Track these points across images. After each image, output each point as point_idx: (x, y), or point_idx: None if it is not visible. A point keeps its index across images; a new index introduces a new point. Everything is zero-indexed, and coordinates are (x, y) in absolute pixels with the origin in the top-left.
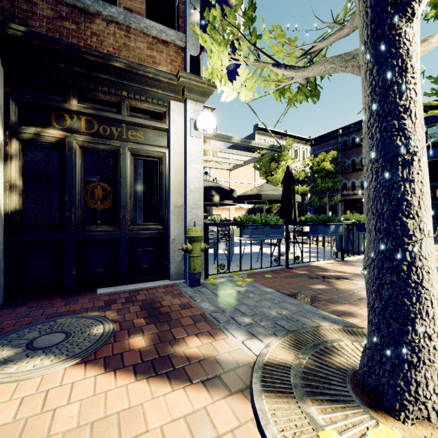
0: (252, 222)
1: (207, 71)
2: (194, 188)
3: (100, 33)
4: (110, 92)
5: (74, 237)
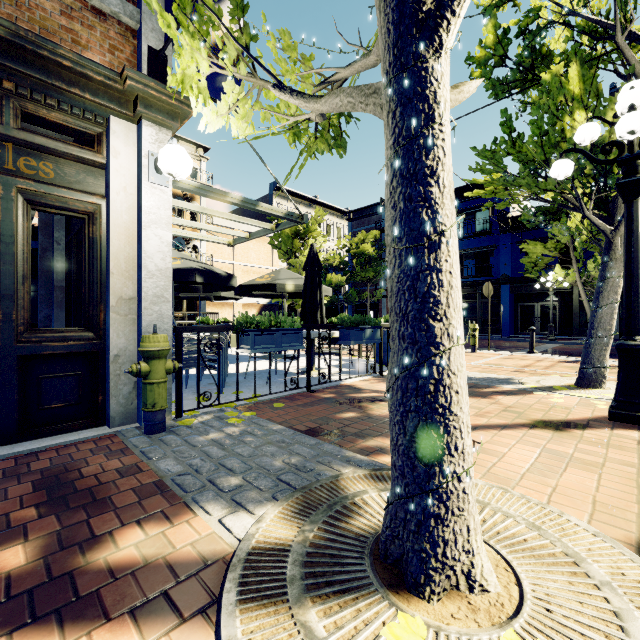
0: (256, 325)
1: (175, 77)
2: (155, 269)
3: None
4: None
5: None
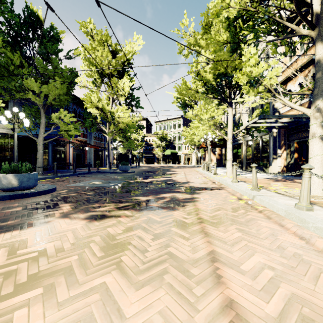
0: None
1: None
2: None
3: None
4: None
5: None
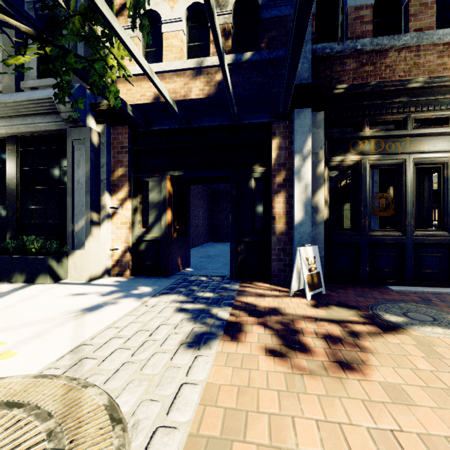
0: None
1: None
2: None
3: (392, 64)
4: (398, 112)
5: (367, 240)
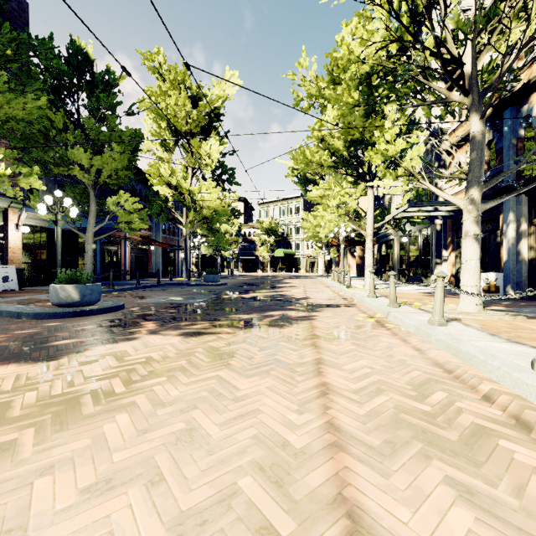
0: None
1: None
2: None
3: None
4: None
5: None
